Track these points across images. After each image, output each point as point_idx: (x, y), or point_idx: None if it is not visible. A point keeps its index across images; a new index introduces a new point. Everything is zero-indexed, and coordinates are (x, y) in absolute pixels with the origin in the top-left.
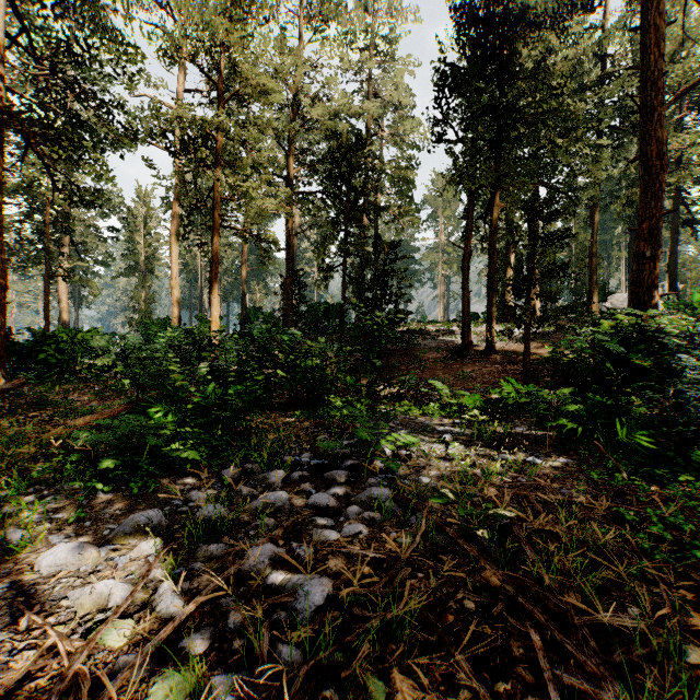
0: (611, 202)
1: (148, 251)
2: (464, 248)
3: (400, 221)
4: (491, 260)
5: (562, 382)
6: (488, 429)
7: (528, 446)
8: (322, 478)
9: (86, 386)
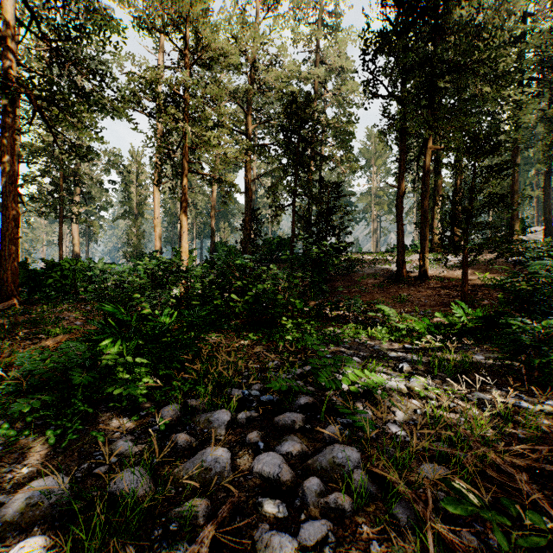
0: (527, 147)
1: (139, 198)
2: (399, 187)
3: (341, 168)
4: (424, 197)
5: (520, 308)
6: (443, 356)
7: (499, 381)
8: (272, 422)
9: (81, 306)
